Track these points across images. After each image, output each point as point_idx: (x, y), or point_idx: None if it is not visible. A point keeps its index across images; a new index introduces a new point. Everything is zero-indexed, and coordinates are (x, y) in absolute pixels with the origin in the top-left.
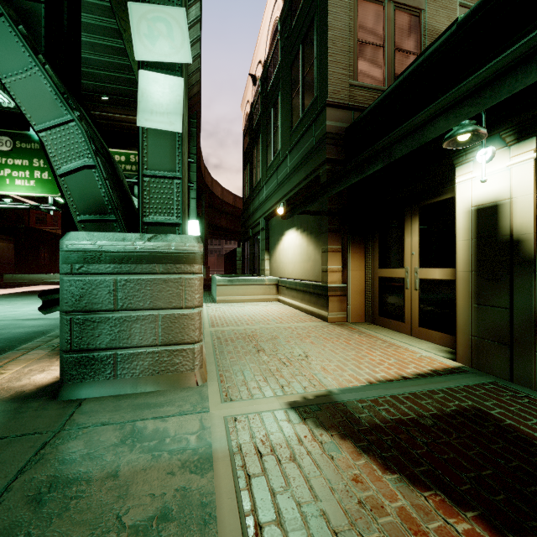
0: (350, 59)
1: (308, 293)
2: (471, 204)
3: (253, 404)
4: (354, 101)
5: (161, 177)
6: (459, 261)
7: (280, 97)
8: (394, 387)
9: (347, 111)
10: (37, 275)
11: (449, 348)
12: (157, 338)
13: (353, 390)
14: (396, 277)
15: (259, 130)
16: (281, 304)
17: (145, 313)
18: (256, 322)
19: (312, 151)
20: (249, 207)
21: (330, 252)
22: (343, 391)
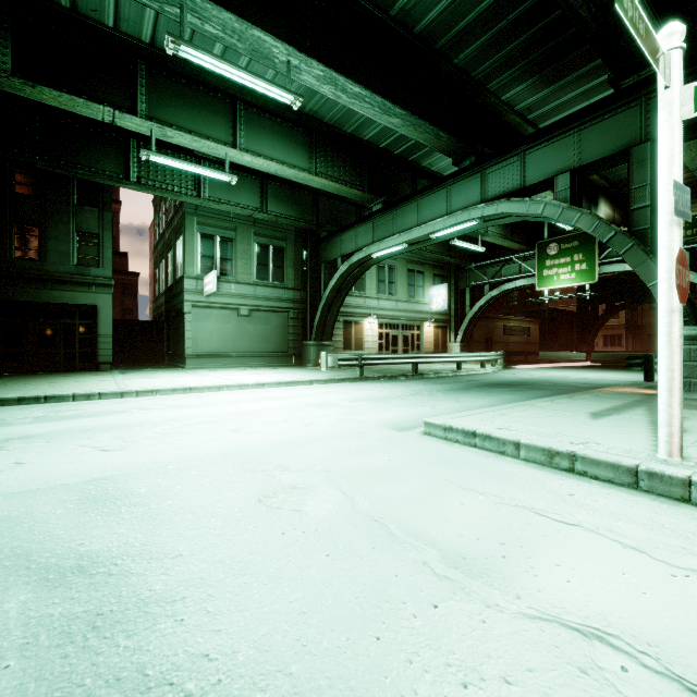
0: None
1: None
2: None
3: None
4: None
5: None
6: None
7: None
8: None
9: None
10: (564, 353)
11: None
12: None
13: None
14: None
15: None
16: None
17: None
18: None
19: None
20: None
21: None
22: None
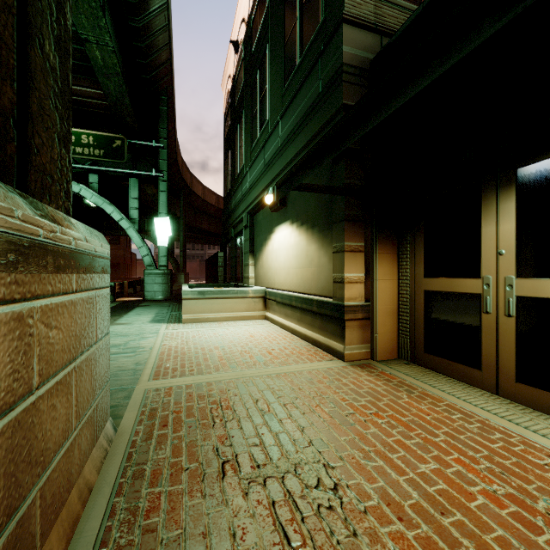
0: None
1: (309, 312)
2: None
3: None
4: (382, 24)
5: None
6: None
7: (268, 50)
8: None
9: (373, 34)
10: None
11: None
12: None
13: None
14: (462, 292)
15: (242, 105)
16: (270, 325)
17: None
18: (231, 363)
19: (317, 102)
20: (230, 202)
21: (347, 251)
22: None
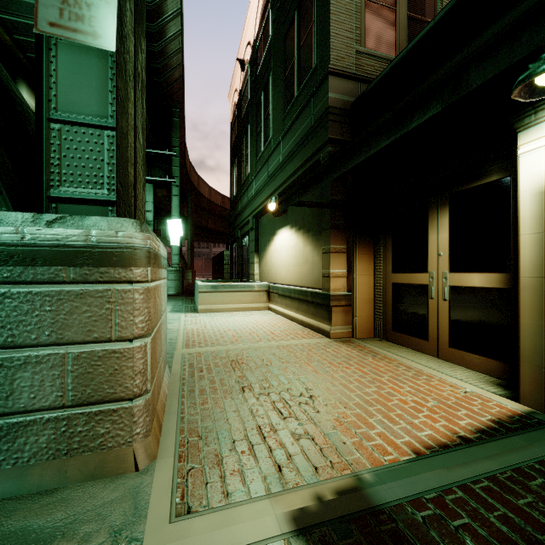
0: (356, 21)
1: (305, 302)
2: (544, 182)
3: (228, 523)
4: (361, 72)
5: (82, 125)
6: (524, 263)
7: (272, 77)
8: (457, 462)
9: (354, 82)
10: None
11: (495, 378)
12: (64, 394)
13: (396, 473)
14: (416, 283)
15: (248, 119)
16: (273, 314)
17: (41, 351)
18: (242, 339)
19: (310, 132)
20: (237, 205)
21: (333, 252)
22: (380, 476)
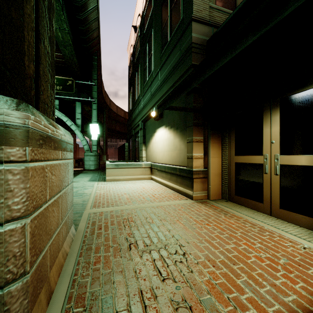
0: None
1: (175, 175)
2: None
3: None
4: (213, 21)
5: None
6: None
7: (153, 32)
8: None
9: (208, 26)
10: None
11: None
12: None
13: None
14: (253, 163)
15: (139, 61)
16: (154, 182)
17: None
18: (133, 201)
19: (179, 62)
20: (132, 115)
21: (194, 142)
22: None
